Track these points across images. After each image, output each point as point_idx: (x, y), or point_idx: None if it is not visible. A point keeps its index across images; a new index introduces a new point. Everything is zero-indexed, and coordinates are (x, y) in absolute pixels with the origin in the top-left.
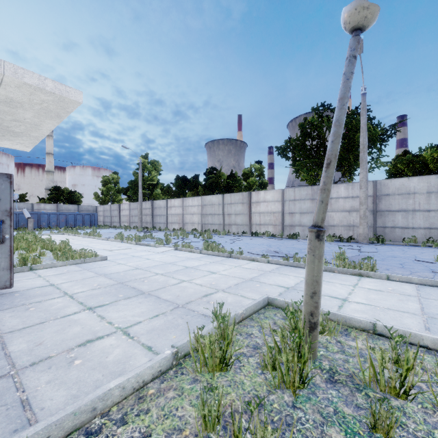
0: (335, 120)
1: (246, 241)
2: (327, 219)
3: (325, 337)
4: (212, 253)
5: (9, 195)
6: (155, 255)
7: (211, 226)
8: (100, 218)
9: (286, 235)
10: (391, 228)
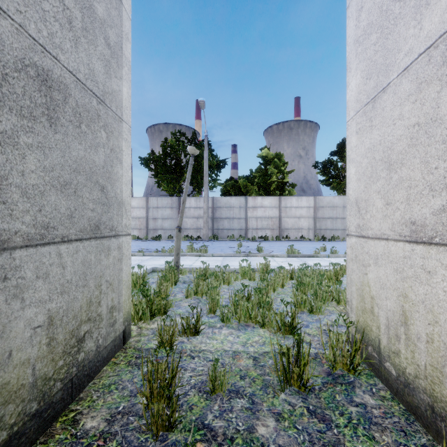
0: (186, 186)
1: None
2: (183, 223)
3: (182, 276)
4: None
5: None
6: None
7: None
8: None
9: (150, 238)
10: (222, 230)
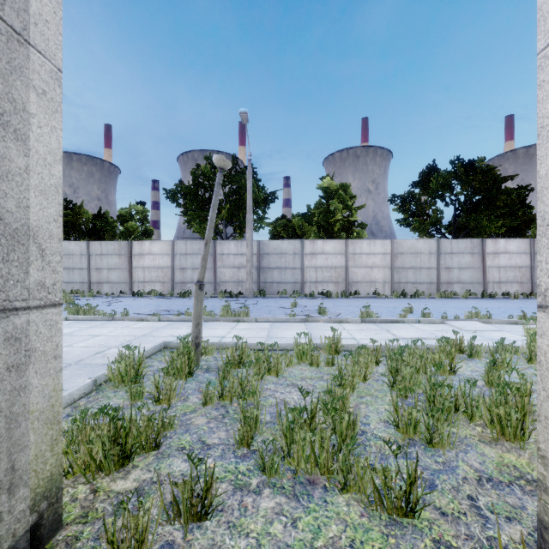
0: (210, 218)
1: (127, 302)
2: (219, 275)
3: (206, 357)
4: (85, 318)
5: None
6: None
7: (68, 286)
8: None
9: (177, 294)
10: (270, 283)
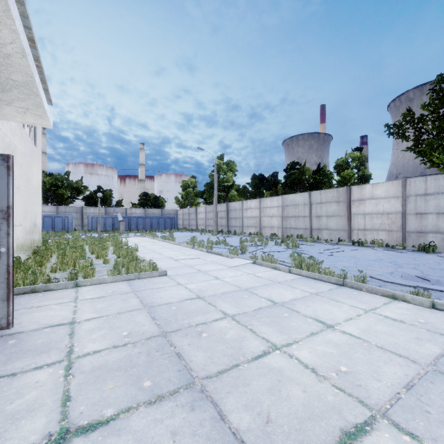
0: None
1: (349, 253)
2: None
3: None
4: (309, 274)
5: (5, 187)
6: (227, 271)
7: (294, 231)
8: (180, 221)
9: (410, 246)
10: None
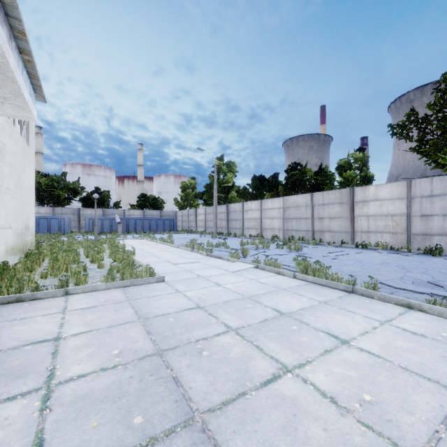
0: None
1: (354, 256)
2: None
3: None
4: (315, 280)
5: None
6: (228, 277)
7: (296, 233)
8: (179, 223)
9: (415, 249)
10: None
